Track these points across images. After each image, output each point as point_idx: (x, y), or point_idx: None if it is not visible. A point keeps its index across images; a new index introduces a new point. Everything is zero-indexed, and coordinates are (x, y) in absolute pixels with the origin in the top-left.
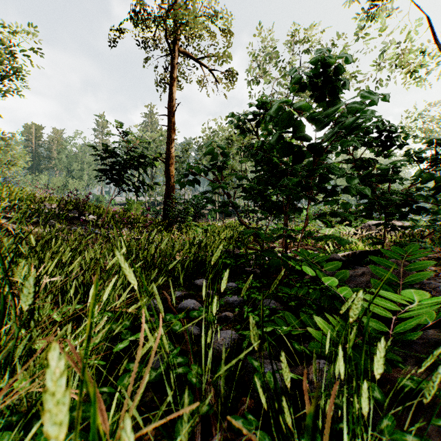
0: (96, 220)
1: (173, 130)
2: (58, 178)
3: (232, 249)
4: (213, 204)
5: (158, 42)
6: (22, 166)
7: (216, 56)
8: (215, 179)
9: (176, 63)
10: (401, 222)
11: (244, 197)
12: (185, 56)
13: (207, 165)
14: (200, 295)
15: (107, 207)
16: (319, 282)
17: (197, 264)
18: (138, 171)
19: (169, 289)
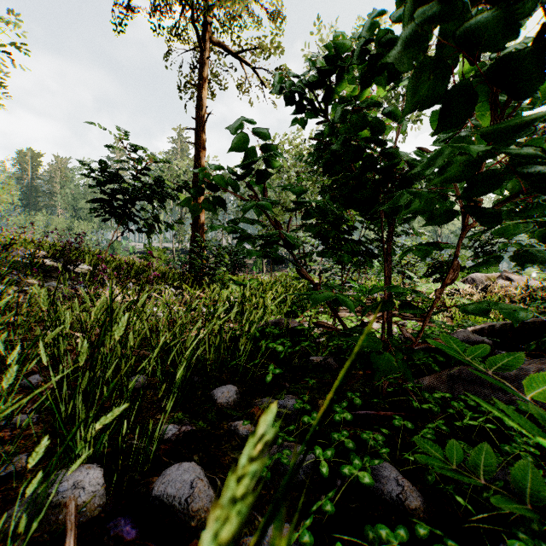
0: (91, 272)
1: (202, 149)
2: (60, 219)
3: (286, 322)
4: (253, 244)
5: (183, 31)
6: (4, 201)
7: (262, 48)
8: (255, 196)
9: (206, 57)
10: (517, 275)
11: (307, 229)
12: (220, 52)
13: (239, 166)
14: (219, 436)
15: (123, 255)
16: (468, 400)
17: (219, 356)
18: (150, 202)
19: (156, 413)
